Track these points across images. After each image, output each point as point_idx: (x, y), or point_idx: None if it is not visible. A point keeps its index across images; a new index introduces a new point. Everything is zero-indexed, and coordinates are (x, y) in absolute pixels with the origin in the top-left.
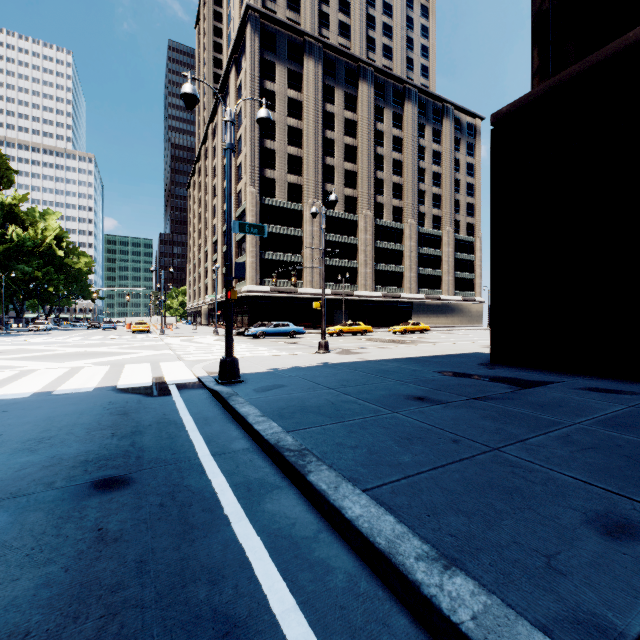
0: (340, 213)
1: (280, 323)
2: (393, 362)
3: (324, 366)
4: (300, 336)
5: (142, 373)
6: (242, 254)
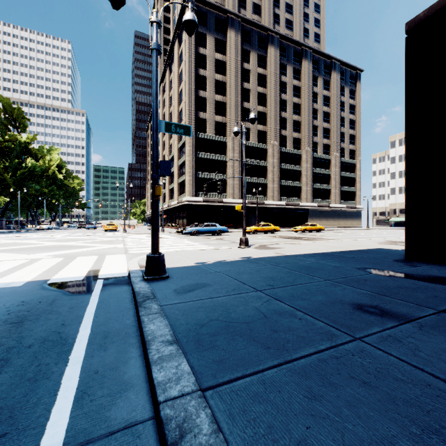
0: (254, 143)
1: (209, 224)
2: (310, 257)
3: (246, 261)
4: (224, 234)
5: (84, 265)
6: (183, 174)
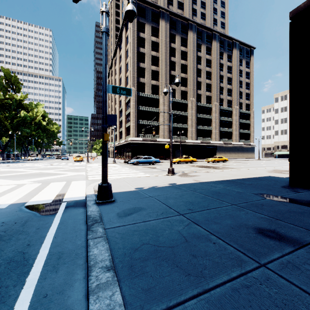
0: (178, 99)
1: (147, 157)
2: (219, 184)
3: (172, 187)
4: (157, 163)
5: (54, 190)
6: (128, 122)
